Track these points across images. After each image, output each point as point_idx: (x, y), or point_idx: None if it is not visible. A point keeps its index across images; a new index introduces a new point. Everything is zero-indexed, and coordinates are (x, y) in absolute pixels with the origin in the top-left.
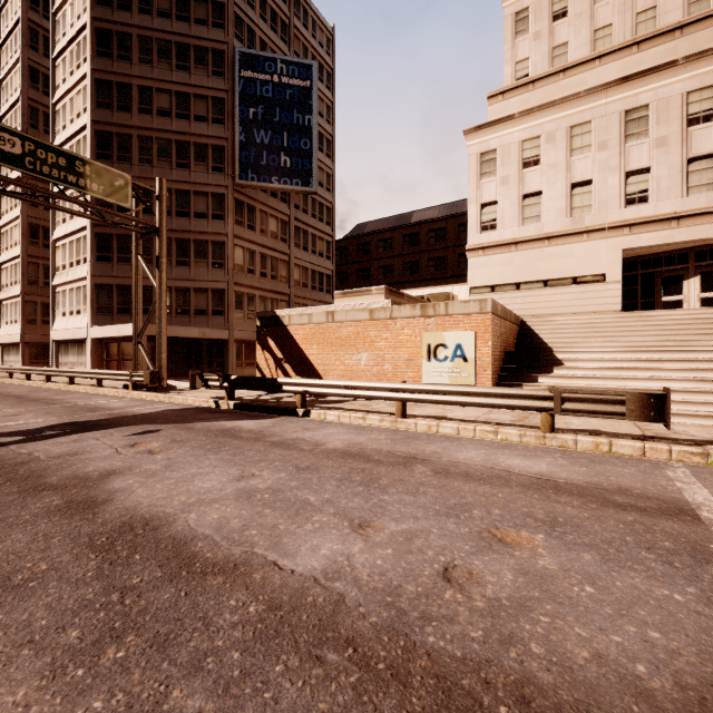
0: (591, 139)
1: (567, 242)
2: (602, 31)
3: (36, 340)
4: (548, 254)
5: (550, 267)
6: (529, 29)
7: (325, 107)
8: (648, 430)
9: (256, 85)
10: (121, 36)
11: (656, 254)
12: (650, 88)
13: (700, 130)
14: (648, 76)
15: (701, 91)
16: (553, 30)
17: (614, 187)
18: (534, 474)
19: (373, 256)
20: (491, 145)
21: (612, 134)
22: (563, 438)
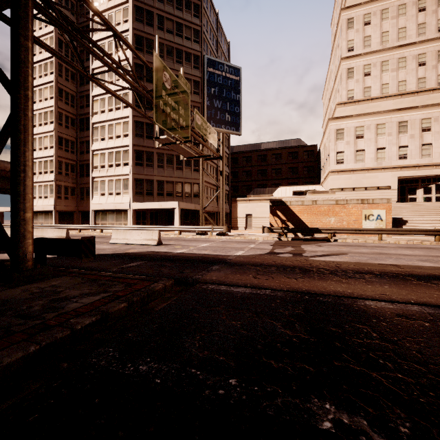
0: (385, 131)
1: (375, 172)
2: (385, 85)
3: (61, 209)
4: (367, 176)
5: (368, 182)
6: (354, 77)
7: None
8: None
9: (215, 76)
10: (148, 40)
11: (406, 179)
12: (408, 114)
13: (426, 134)
14: (408, 110)
15: (426, 119)
16: (364, 80)
17: (394, 151)
18: None
19: (240, 165)
20: (341, 126)
21: (393, 130)
22: None
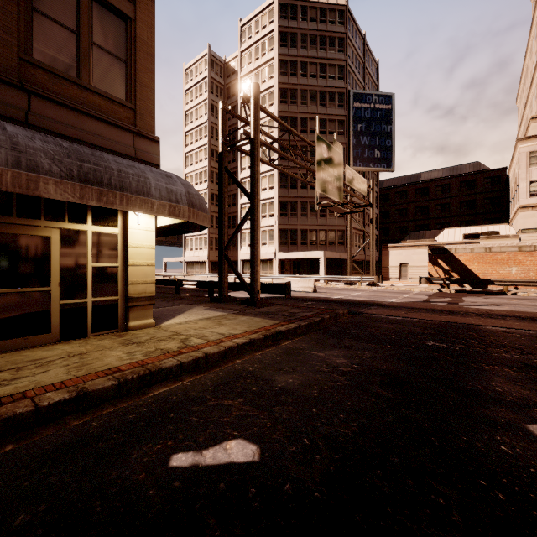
0: None
1: None
2: None
3: (213, 259)
4: None
5: None
6: None
7: None
8: None
9: (361, 110)
10: (292, 91)
11: None
12: None
13: None
14: None
15: None
16: None
17: None
18: None
19: (391, 203)
20: None
21: None
22: None
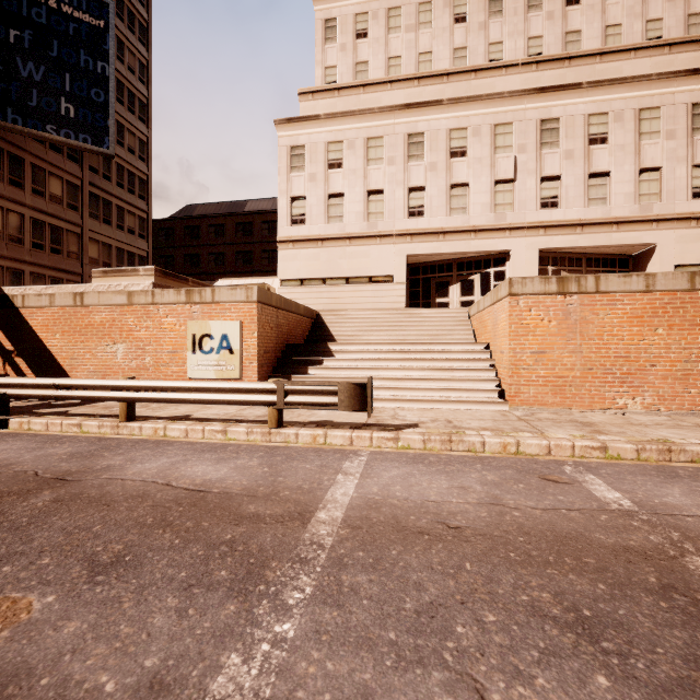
0: (383, 153)
1: (365, 243)
2: (394, 60)
3: None
4: (349, 253)
5: (351, 266)
6: (337, 39)
7: (138, 63)
8: (375, 417)
9: (21, 2)
10: None
11: (432, 262)
12: (425, 119)
13: (458, 163)
14: (424, 108)
15: (459, 131)
16: (356, 46)
17: (400, 199)
18: (196, 484)
19: (203, 242)
20: (301, 140)
21: (398, 152)
22: (286, 433)
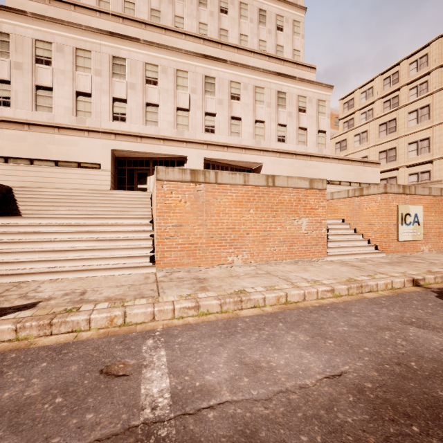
0: (90, 64)
1: (73, 134)
2: None
3: None
4: (58, 140)
5: (60, 151)
6: None
7: None
8: None
9: None
10: None
11: (135, 158)
12: (126, 49)
13: (151, 88)
14: (125, 40)
15: (152, 66)
16: None
17: (106, 105)
18: None
19: None
20: (4, 28)
21: (104, 67)
22: None
